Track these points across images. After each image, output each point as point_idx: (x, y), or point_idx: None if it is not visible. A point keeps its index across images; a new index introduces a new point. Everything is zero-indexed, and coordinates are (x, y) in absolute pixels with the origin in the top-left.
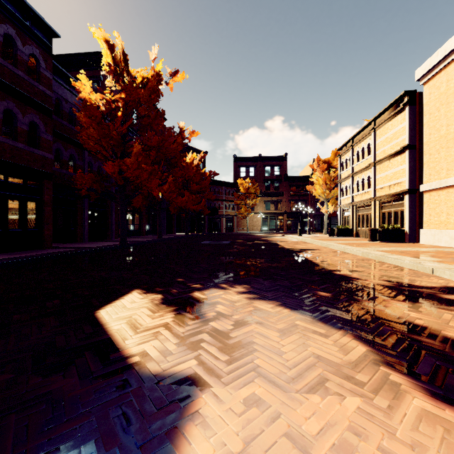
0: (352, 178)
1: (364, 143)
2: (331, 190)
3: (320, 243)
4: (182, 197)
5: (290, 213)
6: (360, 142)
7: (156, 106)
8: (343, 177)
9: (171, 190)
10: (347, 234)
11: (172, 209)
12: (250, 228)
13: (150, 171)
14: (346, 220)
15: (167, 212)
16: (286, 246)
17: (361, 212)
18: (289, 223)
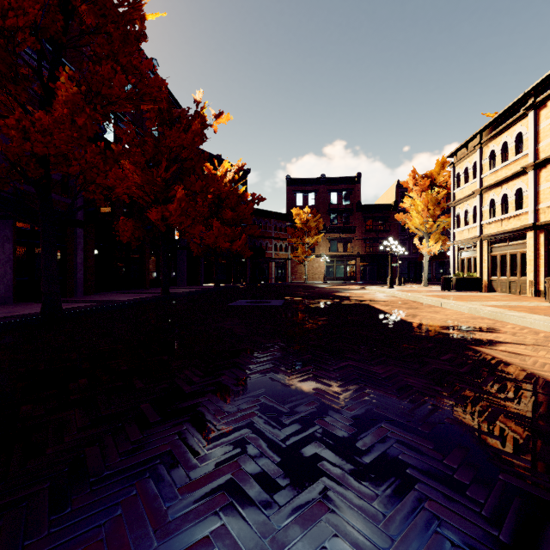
0: (481, 196)
1: (507, 135)
2: (435, 219)
3: (469, 308)
4: (210, 230)
5: (365, 255)
6: (498, 135)
7: (169, 91)
8: (461, 197)
9: (183, 213)
10: (472, 287)
11: (194, 248)
12: (309, 276)
13: (101, 147)
14: (465, 264)
15: (188, 253)
16: (402, 315)
17: (499, 251)
18: (363, 270)
